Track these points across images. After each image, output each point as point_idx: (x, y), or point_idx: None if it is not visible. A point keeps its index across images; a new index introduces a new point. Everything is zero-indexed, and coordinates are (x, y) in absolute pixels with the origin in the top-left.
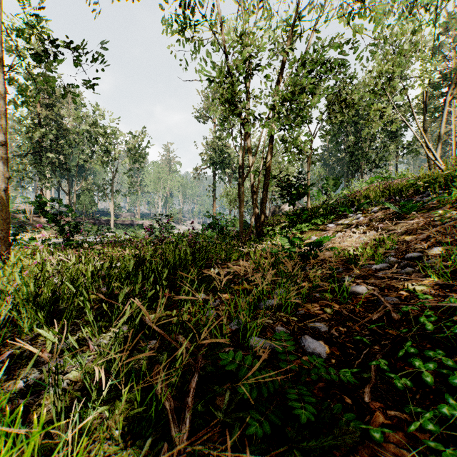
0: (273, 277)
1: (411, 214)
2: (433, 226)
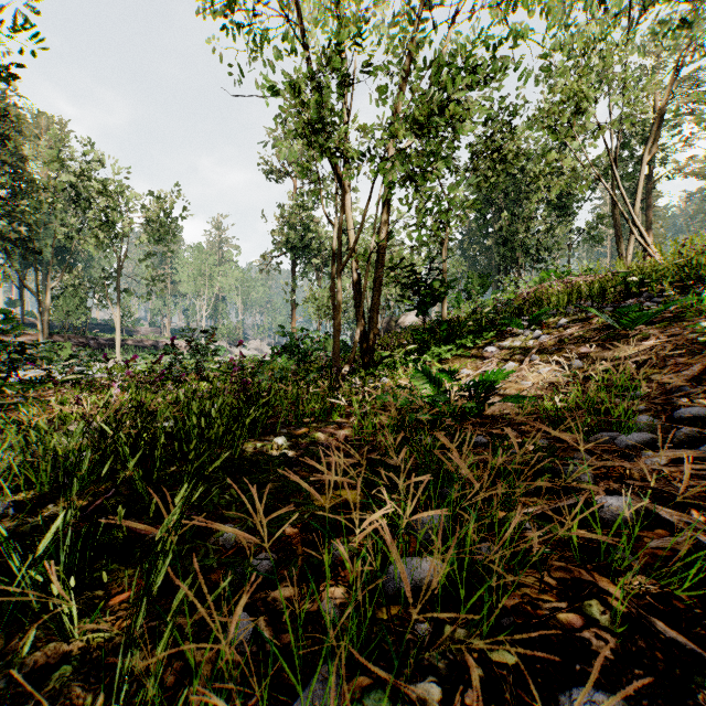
0: (405, 464)
1: (638, 330)
2: (692, 352)
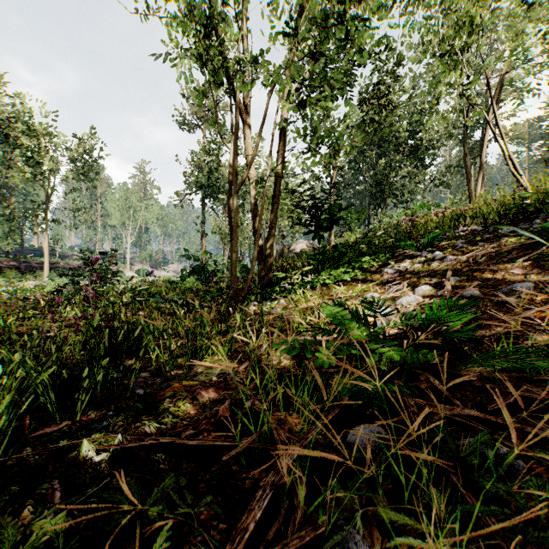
0: None
1: None
2: None
